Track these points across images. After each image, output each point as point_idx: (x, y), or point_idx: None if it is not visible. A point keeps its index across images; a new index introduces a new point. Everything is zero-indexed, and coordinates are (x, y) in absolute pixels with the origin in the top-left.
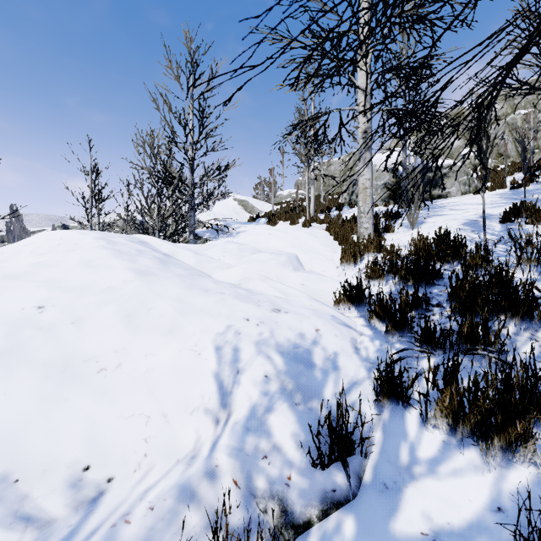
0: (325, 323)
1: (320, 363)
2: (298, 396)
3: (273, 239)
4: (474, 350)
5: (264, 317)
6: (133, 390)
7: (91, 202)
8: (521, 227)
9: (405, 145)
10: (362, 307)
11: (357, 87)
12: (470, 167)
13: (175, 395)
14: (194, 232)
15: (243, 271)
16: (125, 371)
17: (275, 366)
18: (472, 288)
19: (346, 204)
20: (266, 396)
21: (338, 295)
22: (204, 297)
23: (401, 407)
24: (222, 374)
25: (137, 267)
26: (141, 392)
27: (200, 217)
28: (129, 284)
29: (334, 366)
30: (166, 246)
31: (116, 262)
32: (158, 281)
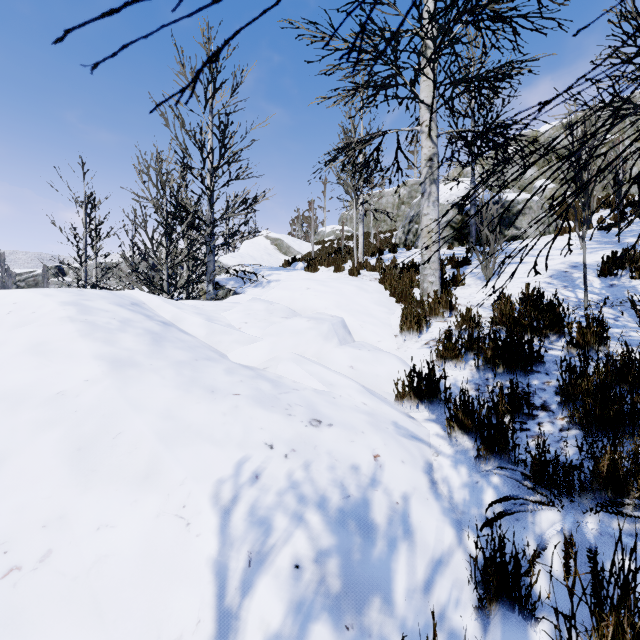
0: (386, 441)
1: (383, 522)
2: (351, 607)
3: (312, 296)
4: (622, 505)
5: (296, 438)
6: (63, 611)
7: (85, 241)
8: (626, 283)
9: (473, 176)
10: (435, 404)
11: (421, 101)
12: (546, 202)
13: (140, 611)
14: (214, 280)
15: (270, 348)
16: (55, 567)
17: (312, 541)
18: (600, 391)
19: (401, 244)
20: (296, 615)
21: (400, 381)
22: (208, 406)
23: (519, 615)
24: (223, 569)
25: (113, 353)
26: (78, 612)
27: (224, 260)
28: (93, 386)
29: (404, 526)
30: (168, 309)
31: (82, 345)
32: (140, 378)
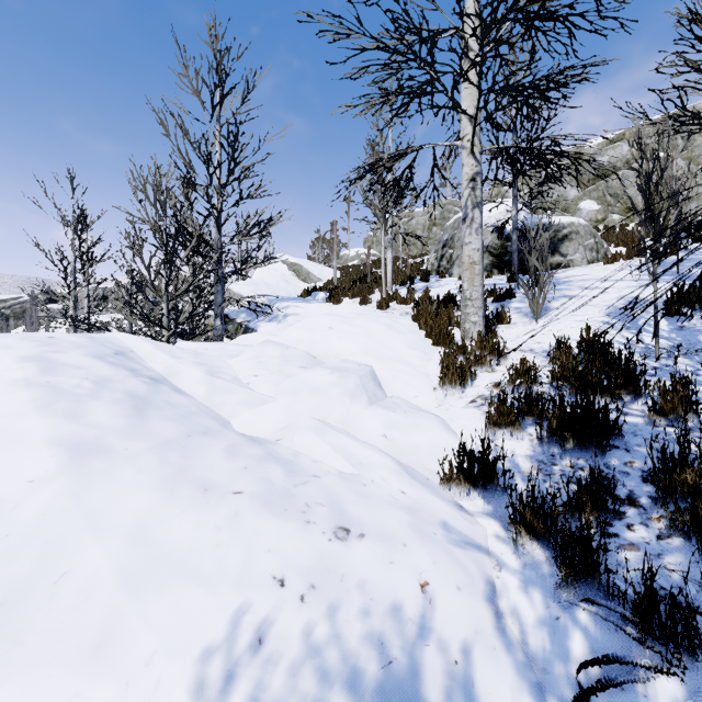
0: (435, 556)
1: None
2: None
3: (335, 338)
4: None
5: (316, 563)
6: None
7: (75, 266)
8: (698, 326)
9: (515, 196)
10: (491, 491)
11: (464, 112)
12: (591, 225)
13: None
14: (223, 313)
15: (284, 413)
16: None
17: None
18: None
19: (433, 271)
20: None
21: (444, 454)
22: (197, 517)
23: None
24: None
25: (76, 433)
26: None
27: (235, 288)
28: (40, 490)
29: None
30: (160, 358)
31: (35, 423)
32: (108, 474)
